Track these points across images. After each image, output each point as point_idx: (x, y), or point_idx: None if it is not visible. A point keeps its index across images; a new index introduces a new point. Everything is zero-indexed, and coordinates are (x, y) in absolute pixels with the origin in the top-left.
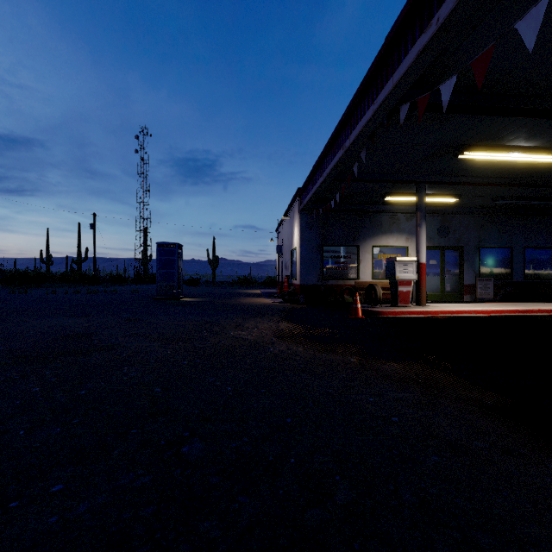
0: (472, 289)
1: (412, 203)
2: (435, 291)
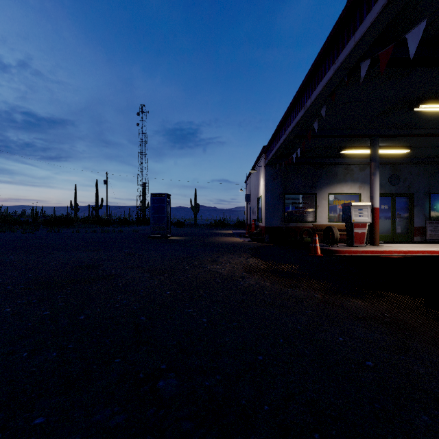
0: (422, 231)
1: (365, 156)
2: (386, 232)
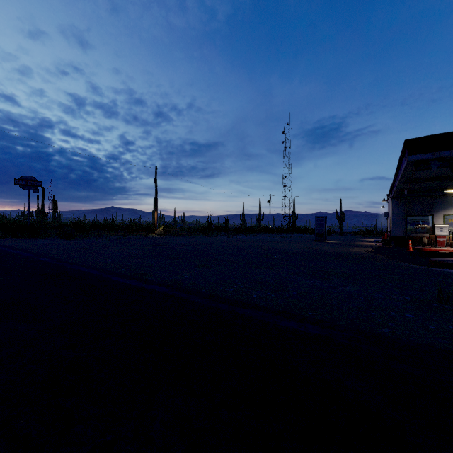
0: None
1: None
2: None
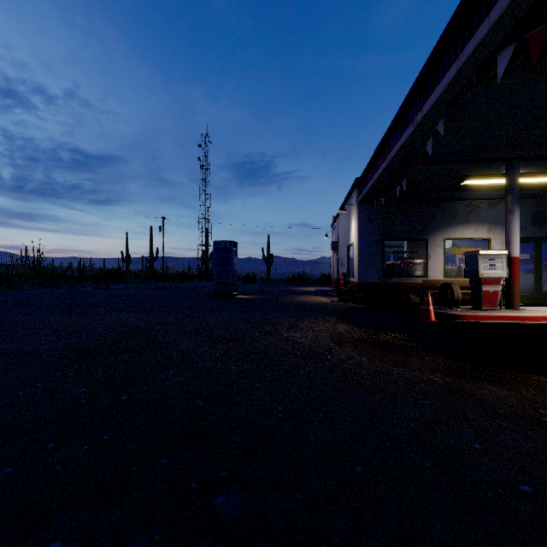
0: None
1: (497, 187)
2: (527, 291)
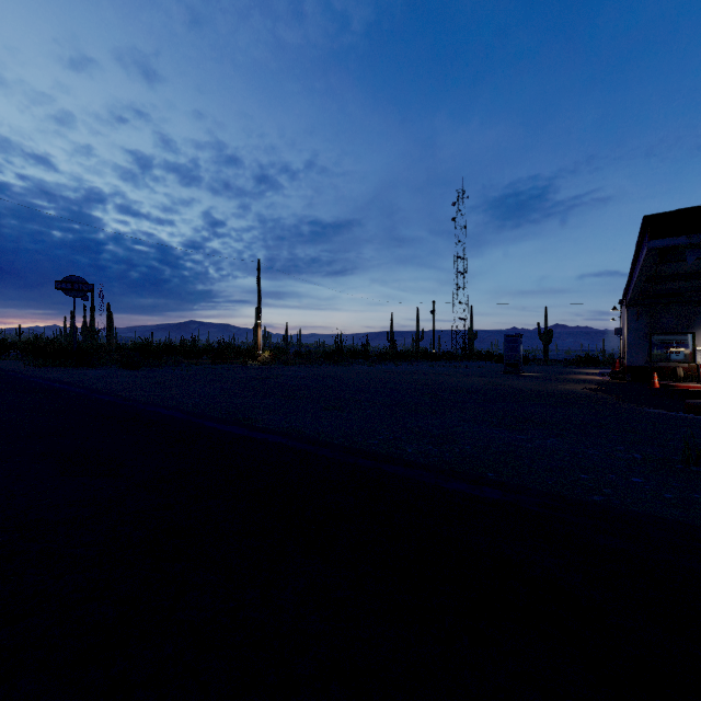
0: None
1: None
2: None
